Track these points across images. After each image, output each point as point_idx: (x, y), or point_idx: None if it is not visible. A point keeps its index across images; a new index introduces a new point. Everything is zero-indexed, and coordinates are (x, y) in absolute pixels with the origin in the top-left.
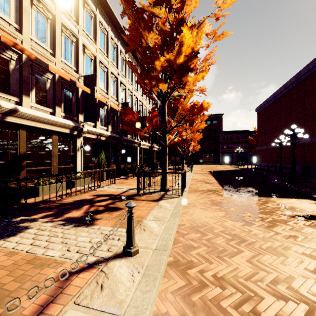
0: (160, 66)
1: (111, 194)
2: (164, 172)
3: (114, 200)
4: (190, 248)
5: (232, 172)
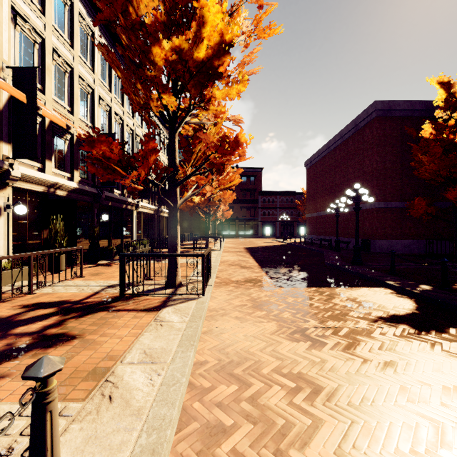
0: (162, 59)
1: (65, 301)
2: (171, 254)
3: (66, 315)
4: (216, 433)
5: (276, 248)
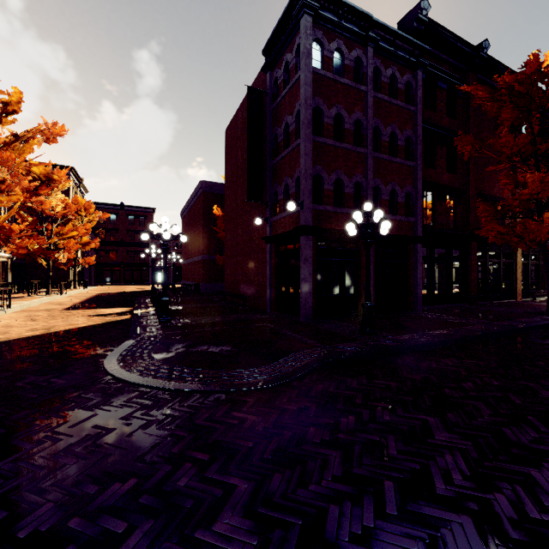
0: None
1: None
2: None
3: None
4: None
5: (132, 293)
